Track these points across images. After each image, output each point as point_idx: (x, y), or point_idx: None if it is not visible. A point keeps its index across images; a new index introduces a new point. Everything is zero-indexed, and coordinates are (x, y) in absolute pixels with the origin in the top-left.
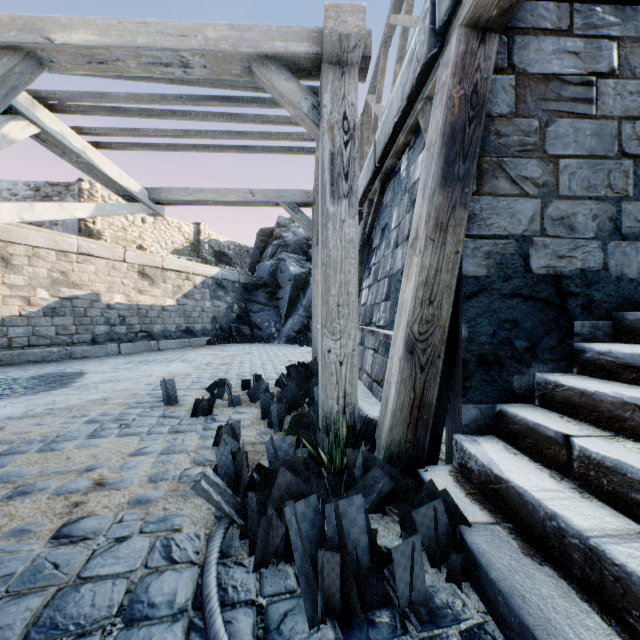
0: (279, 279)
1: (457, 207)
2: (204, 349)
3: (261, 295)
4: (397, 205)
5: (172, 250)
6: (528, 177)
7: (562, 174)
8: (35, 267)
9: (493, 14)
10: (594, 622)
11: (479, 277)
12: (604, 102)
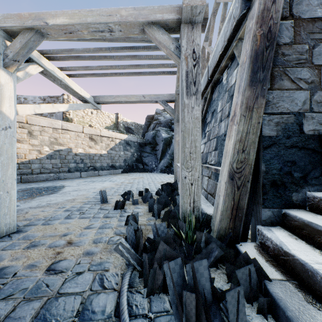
0: (157, 140)
1: (259, 97)
2: (120, 175)
3: (148, 148)
4: (221, 99)
5: (105, 127)
6: (302, 78)
7: None
8: (43, 136)
9: None
10: None
11: (272, 136)
12: None
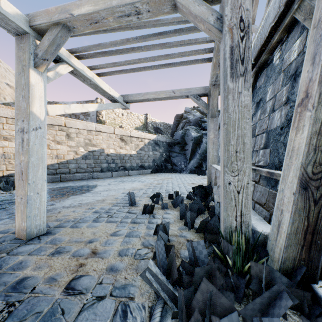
0: (186, 140)
1: None
2: (149, 175)
3: (176, 148)
4: (271, 84)
5: (135, 128)
6: None
7: None
8: (79, 138)
9: None
10: None
11: None
12: None
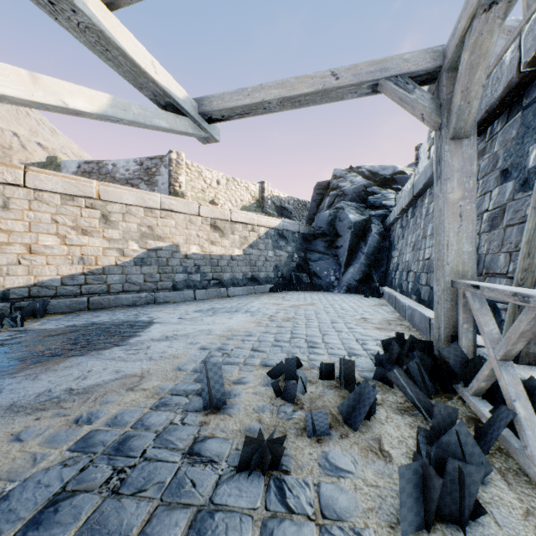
0: (337, 228)
1: None
2: (267, 297)
3: (319, 244)
4: None
5: (241, 207)
6: None
7: None
8: (128, 222)
9: None
10: None
11: None
12: None
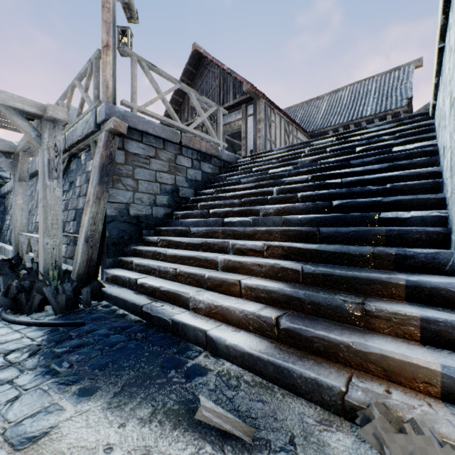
0: None
1: (105, 192)
2: None
3: None
4: (80, 175)
5: None
6: (129, 184)
7: (140, 185)
8: None
9: (117, 133)
10: (128, 291)
11: (113, 216)
12: (152, 165)
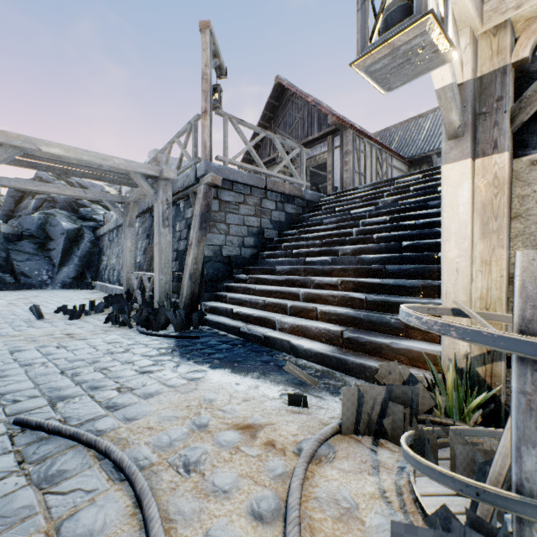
0: (49, 232)
1: (204, 236)
2: None
3: (28, 245)
4: (179, 221)
5: None
6: (222, 229)
7: (231, 229)
8: None
9: (213, 186)
10: (226, 318)
11: (209, 256)
12: (240, 210)
